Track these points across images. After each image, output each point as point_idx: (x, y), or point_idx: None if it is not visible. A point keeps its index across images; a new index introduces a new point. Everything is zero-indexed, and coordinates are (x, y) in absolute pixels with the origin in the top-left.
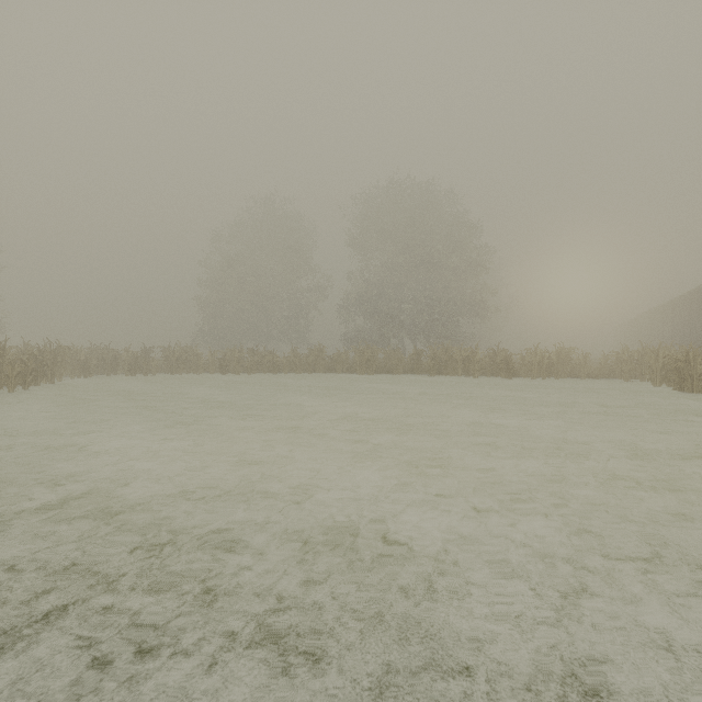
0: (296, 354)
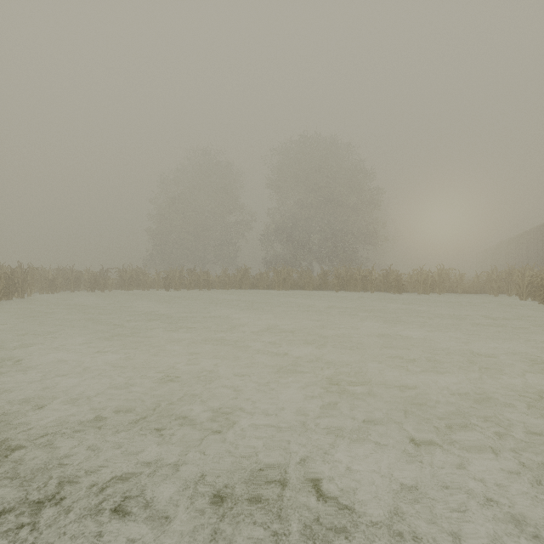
0: (226, 274)
